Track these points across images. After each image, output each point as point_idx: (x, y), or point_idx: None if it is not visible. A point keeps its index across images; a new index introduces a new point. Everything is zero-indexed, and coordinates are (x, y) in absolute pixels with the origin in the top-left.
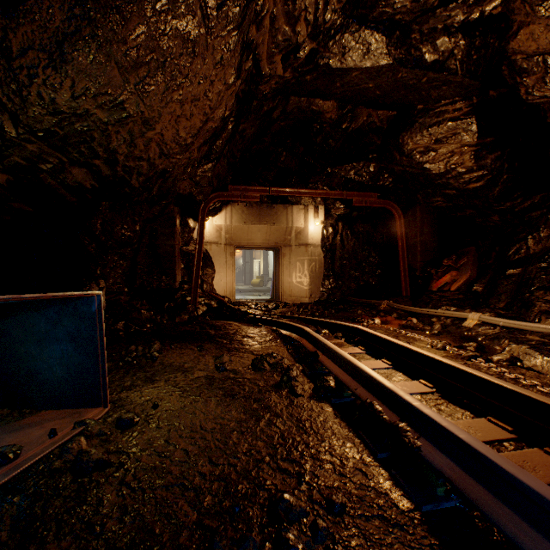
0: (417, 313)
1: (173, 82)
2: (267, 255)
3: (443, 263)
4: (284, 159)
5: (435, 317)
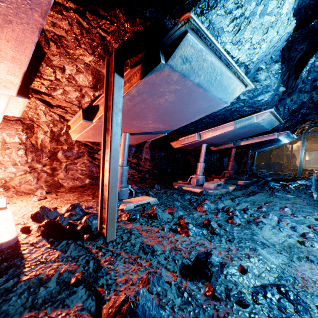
0: None
1: None
2: None
3: None
4: None
5: None
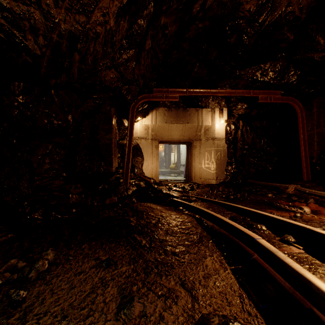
0: None
1: None
2: (179, 150)
3: None
4: (197, 69)
5: None
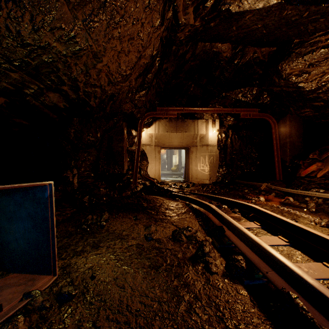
0: (290, 193)
1: (112, 20)
2: (181, 152)
3: (309, 156)
4: (192, 89)
5: (308, 197)
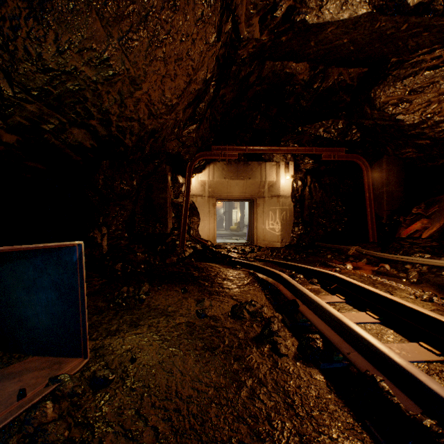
0: (387, 259)
1: (155, 37)
2: (243, 206)
3: (412, 211)
4: (258, 122)
5: (409, 264)
